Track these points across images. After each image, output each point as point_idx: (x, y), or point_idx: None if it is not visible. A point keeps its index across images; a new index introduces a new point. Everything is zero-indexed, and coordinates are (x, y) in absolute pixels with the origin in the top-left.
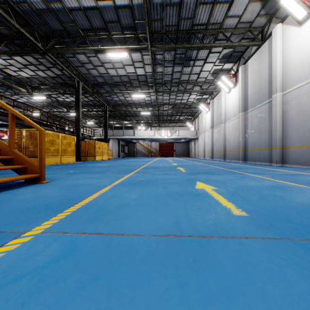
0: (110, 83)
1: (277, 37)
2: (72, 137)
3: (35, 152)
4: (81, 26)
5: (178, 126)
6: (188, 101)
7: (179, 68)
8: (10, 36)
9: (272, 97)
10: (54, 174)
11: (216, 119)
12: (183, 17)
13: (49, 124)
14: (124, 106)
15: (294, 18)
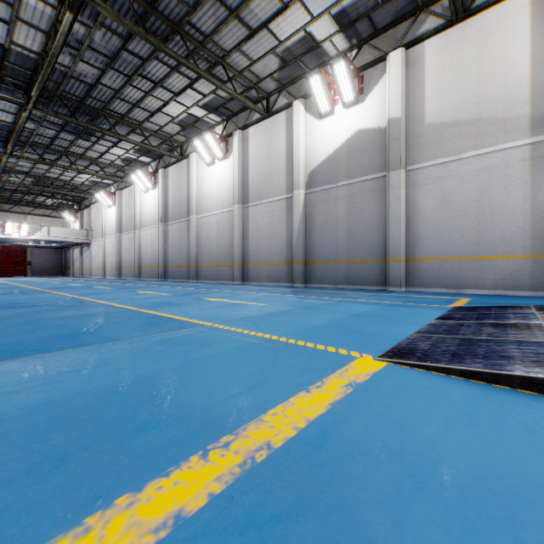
0: None
1: (194, 164)
2: None
3: None
4: None
5: (41, 214)
6: (74, 181)
7: (70, 136)
8: None
9: (190, 217)
10: None
11: (126, 221)
12: (93, 96)
13: None
14: None
15: (204, 159)
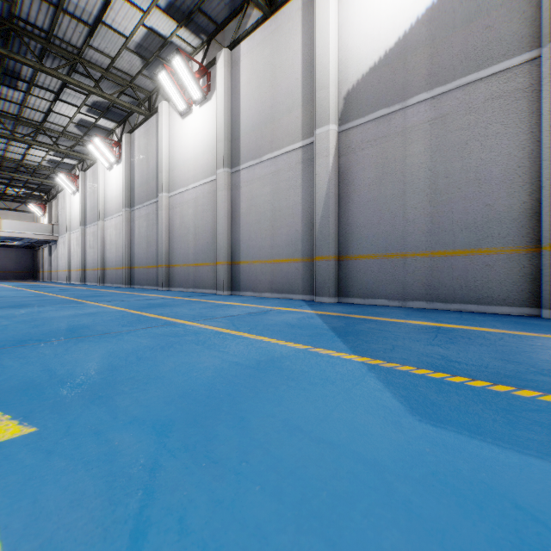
0: None
1: (163, 118)
2: None
3: None
4: None
5: (6, 207)
6: (28, 160)
7: None
8: None
9: (159, 196)
10: None
11: (90, 210)
12: None
13: None
14: None
15: (176, 105)
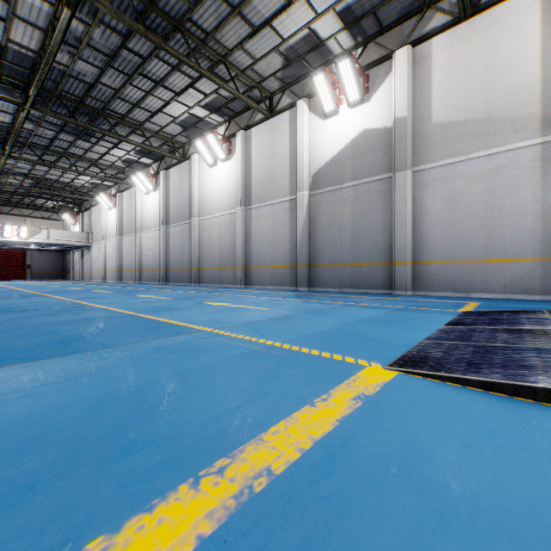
0: None
1: (196, 165)
2: None
3: None
4: None
5: (41, 217)
6: (74, 182)
7: (70, 137)
8: None
9: (192, 220)
10: None
11: (127, 223)
12: (92, 96)
13: None
14: None
15: (206, 160)
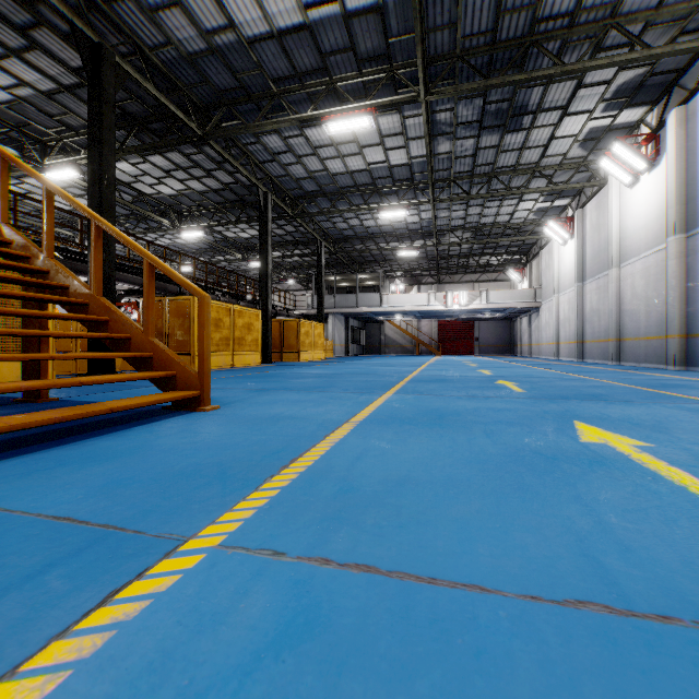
0: (329, 190)
1: None
2: (255, 313)
3: (186, 344)
4: (272, 73)
5: (487, 280)
6: (514, 219)
7: (493, 137)
8: (143, 116)
9: None
10: (225, 390)
11: (592, 257)
12: (508, 8)
13: (210, 287)
14: (359, 240)
15: None
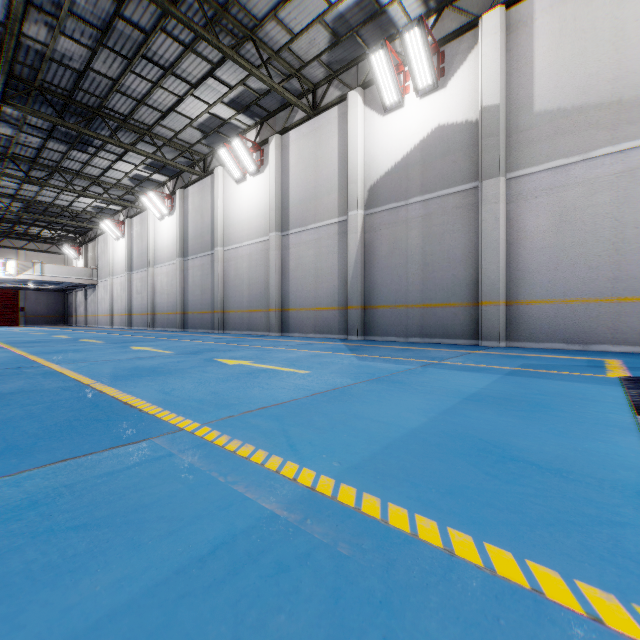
0: None
1: (219, 181)
2: None
3: None
4: None
5: (37, 249)
6: (74, 206)
7: (61, 146)
8: None
9: (214, 250)
10: None
11: (138, 256)
12: (84, 88)
13: None
14: None
15: (232, 174)
